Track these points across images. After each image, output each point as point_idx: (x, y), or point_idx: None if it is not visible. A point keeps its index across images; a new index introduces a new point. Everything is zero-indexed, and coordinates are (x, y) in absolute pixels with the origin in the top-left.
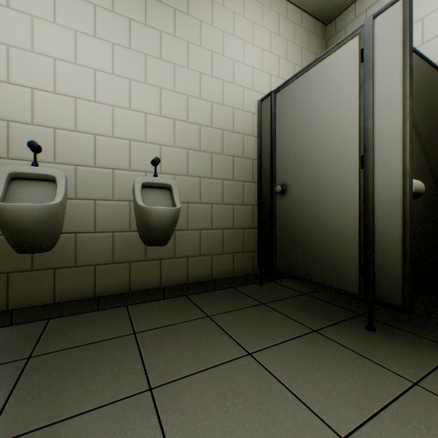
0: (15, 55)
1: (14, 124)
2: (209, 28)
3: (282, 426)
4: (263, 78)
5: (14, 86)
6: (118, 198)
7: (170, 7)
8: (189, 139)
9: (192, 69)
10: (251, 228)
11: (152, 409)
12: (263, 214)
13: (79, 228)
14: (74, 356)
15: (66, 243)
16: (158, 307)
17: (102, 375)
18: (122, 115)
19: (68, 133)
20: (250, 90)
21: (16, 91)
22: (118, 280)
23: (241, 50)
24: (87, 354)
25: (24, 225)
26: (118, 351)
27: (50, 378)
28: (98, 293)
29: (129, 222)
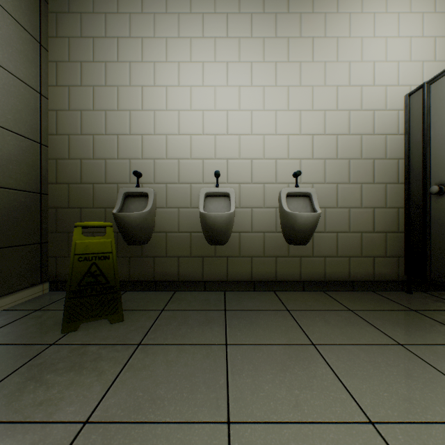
0: (206, 116)
1: (205, 161)
2: (346, 41)
3: (440, 395)
4: (412, 68)
5: (206, 136)
6: (267, 206)
7: (309, 38)
8: (326, 150)
9: (329, 85)
10: (395, 232)
11: (318, 355)
12: (411, 217)
13: (241, 229)
14: (252, 315)
15: (233, 239)
16: (300, 296)
17: (275, 329)
18: (270, 140)
19: (234, 161)
20: (394, 86)
21: (207, 139)
22: (267, 270)
23: (382, 48)
24: (260, 316)
25: (217, 226)
26: (280, 318)
27: (243, 323)
28: (254, 279)
29: (275, 225)
